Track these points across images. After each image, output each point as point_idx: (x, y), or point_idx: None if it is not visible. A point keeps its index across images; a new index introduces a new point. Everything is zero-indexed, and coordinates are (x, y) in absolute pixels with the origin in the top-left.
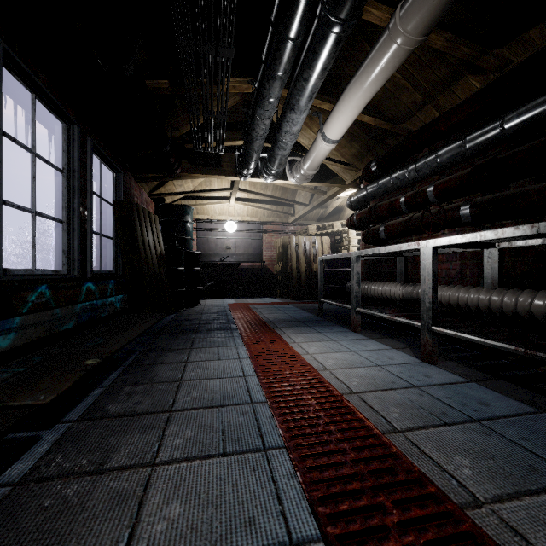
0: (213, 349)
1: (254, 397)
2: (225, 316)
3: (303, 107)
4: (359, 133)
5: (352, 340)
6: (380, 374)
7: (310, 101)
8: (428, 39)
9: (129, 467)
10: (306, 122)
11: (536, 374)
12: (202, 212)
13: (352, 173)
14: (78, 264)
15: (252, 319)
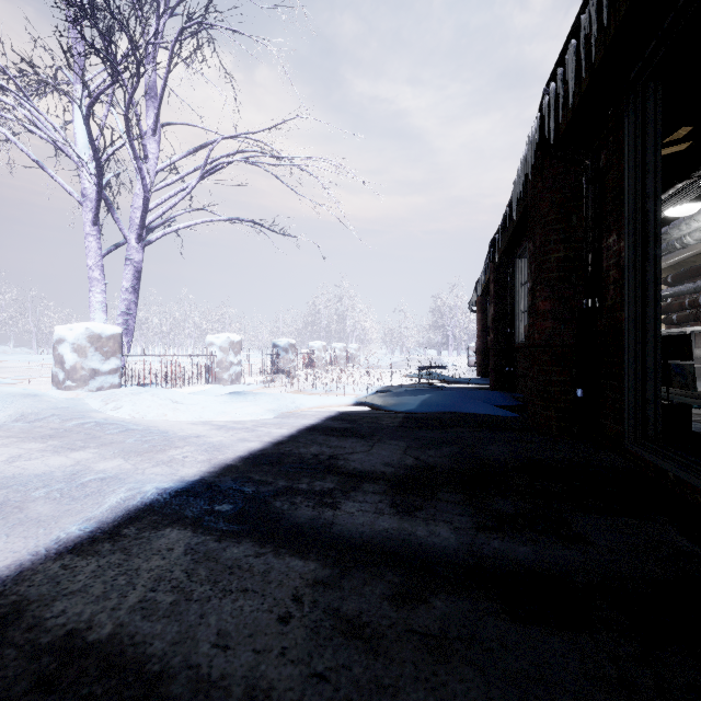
0: None
1: None
2: None
3: None
4: None
5: None
6: None
7: None
8: None
9: None
10: None
11: None
12: None
13: None
14: None
15: None
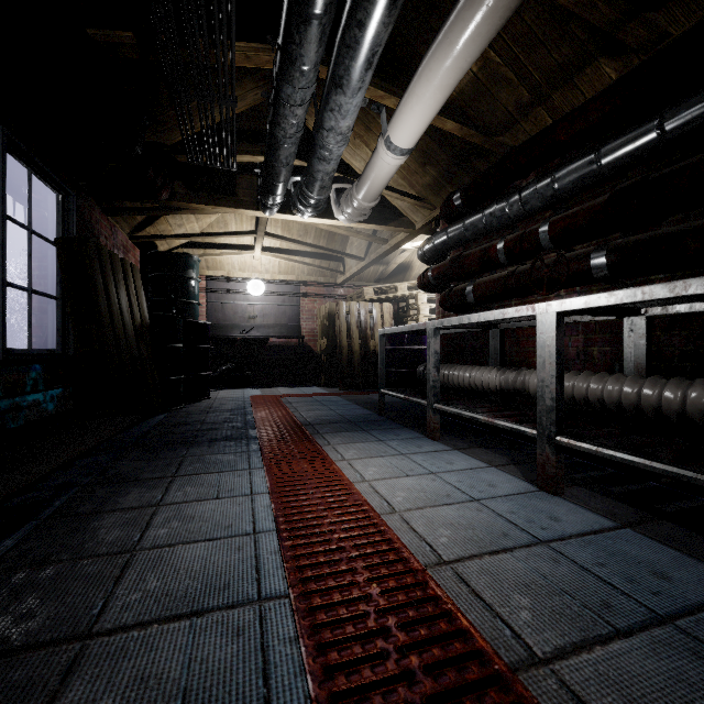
0: (211, 476)
1: (266, 583)
2: (243, 415)
3: (356, 83)
4: (436, 152)
5: (430, 453)
6: (480, 519)
7: (369, 71)
8: None
9: None
10: (361, 135)
11: None
12: (215, 267)
13: (425, 213)
14: None
15: (283, 420)
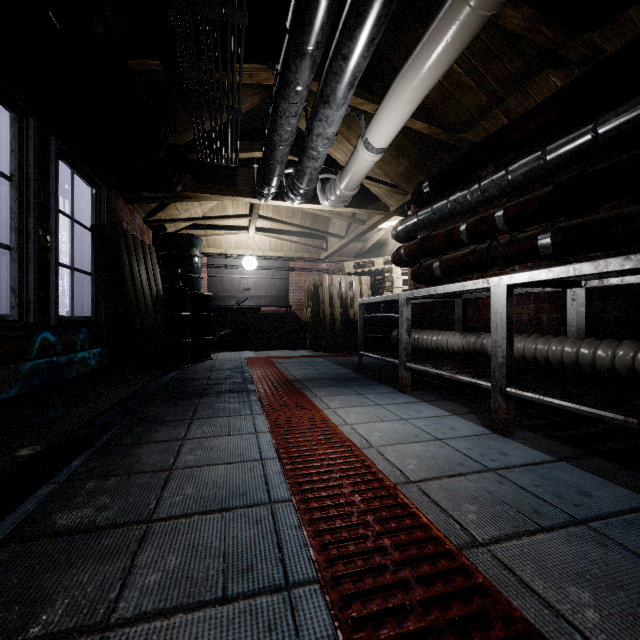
0: (222, 419)
1: (274, 492)
2: (241, 373)
3: (341, 100)
4: (408, 146)
5: (402, 404)
6: (442, 453)
7: (351, 90)
8: (502, 16)
9: (63, 636)
10: (343, 132)
11: (636, 448)
12: (214, 245)
13: (399, 197)
14: (34, 307)
15: (276, 377)
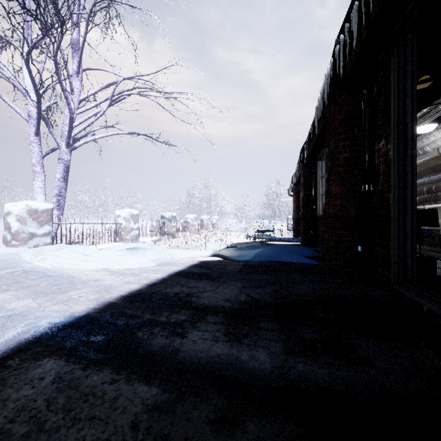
0: None
1: None
2: None
3: None
4: None
5: None
6: None
7: None
8: None
9: None
10: None
11: None
12: None
13: None
14: None
15: None
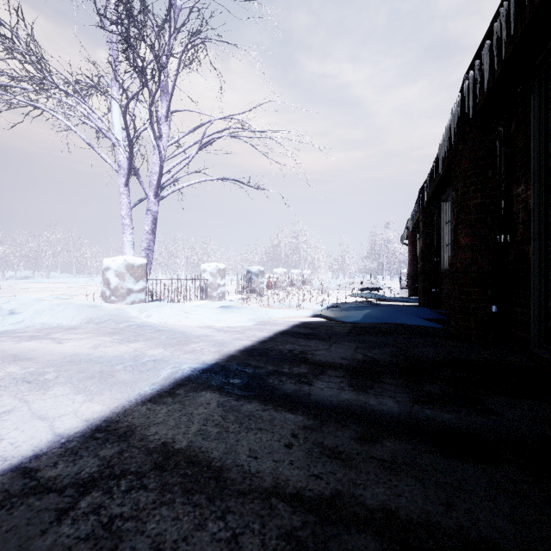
0: None
1: None
2: None
3: None
4: None
5: None
6: None
7: None
8: None
9: None
10: None
11: None
12: None
13: None
14: None
15: None
